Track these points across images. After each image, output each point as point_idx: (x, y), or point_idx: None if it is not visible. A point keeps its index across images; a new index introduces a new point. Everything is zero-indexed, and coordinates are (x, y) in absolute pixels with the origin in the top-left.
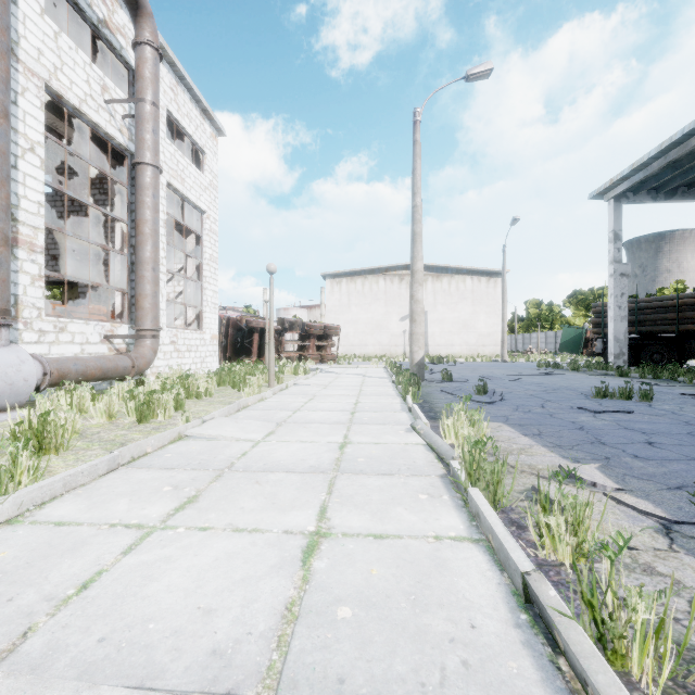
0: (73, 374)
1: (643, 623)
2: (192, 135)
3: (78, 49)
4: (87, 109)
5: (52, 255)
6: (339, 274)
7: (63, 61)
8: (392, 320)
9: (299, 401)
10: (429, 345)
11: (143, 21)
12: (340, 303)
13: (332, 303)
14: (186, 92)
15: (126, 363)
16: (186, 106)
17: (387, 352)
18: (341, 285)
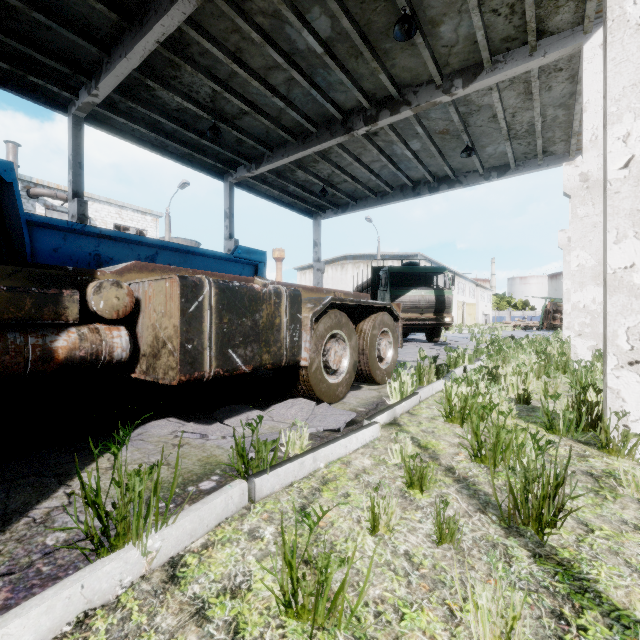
0: None
1: None
2: (135, 226)
3: None
4: None
5: None
6: (304, 267)
7: None
8: None
9: None
10: None
11: None
12: None
13: None
14: (129, 210)
15: None
16: (129, 216)
17: None
18: (306, 275)
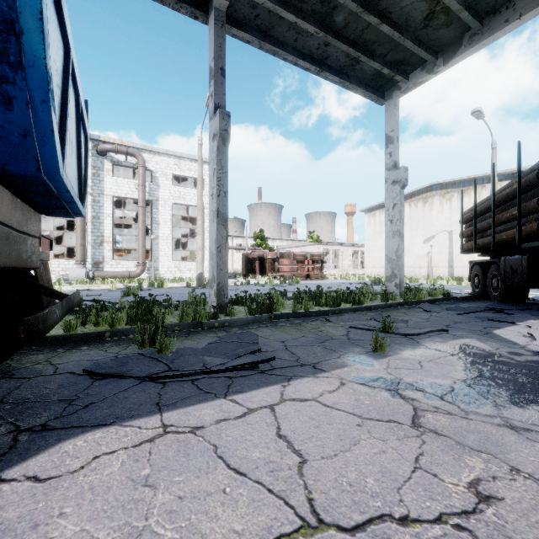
0: (102, 276)
1: None
2: (192, 176)
3: (125, 179)
4: (129, 195)
5: (192, 233)
6: (373, 208)
7: (119, 186)
8: (416, 243)
9: None
10: (454, 267)
11: (137, 159)
12: (374, 232)
13: (369, 233)
14: (187, 160)
15: (125, 274)
16: (187, 166)
17: (411, 273)
18: (375, 216)
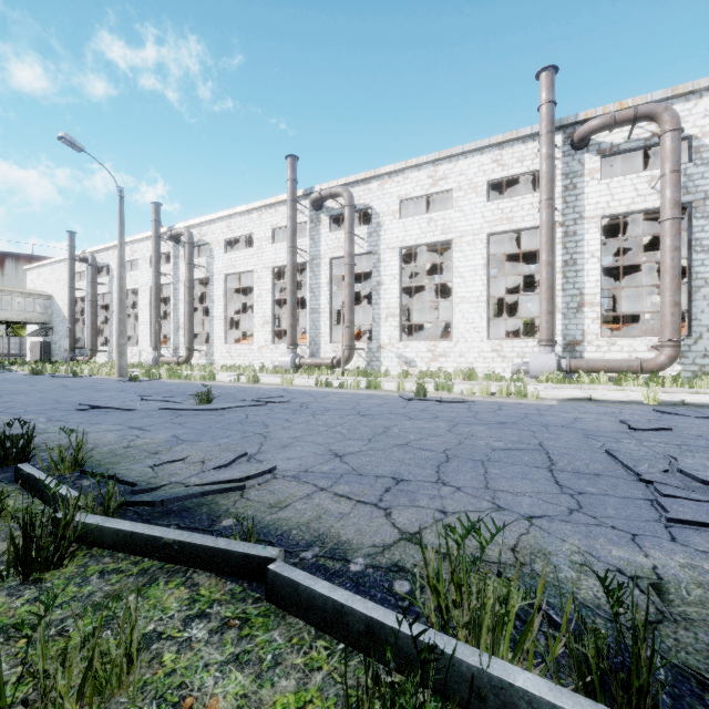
0: (584, 367)
1: (399, 385)
2: None
3: (626, 176)
4: (634, 206)
5: None
6: None
7: (613, 194)
8: None
9: (628, 393)
10: None
11: (659, 121)
12: None
13: None
14: None
15: (631, 364)
16: None
17: None
18: None
